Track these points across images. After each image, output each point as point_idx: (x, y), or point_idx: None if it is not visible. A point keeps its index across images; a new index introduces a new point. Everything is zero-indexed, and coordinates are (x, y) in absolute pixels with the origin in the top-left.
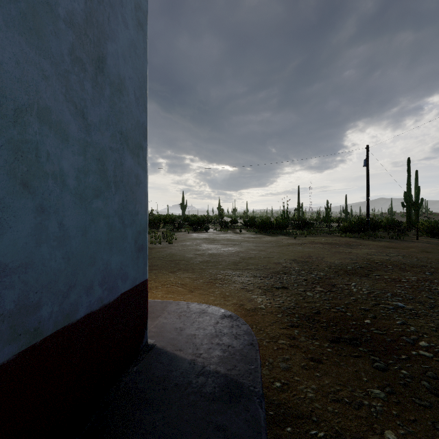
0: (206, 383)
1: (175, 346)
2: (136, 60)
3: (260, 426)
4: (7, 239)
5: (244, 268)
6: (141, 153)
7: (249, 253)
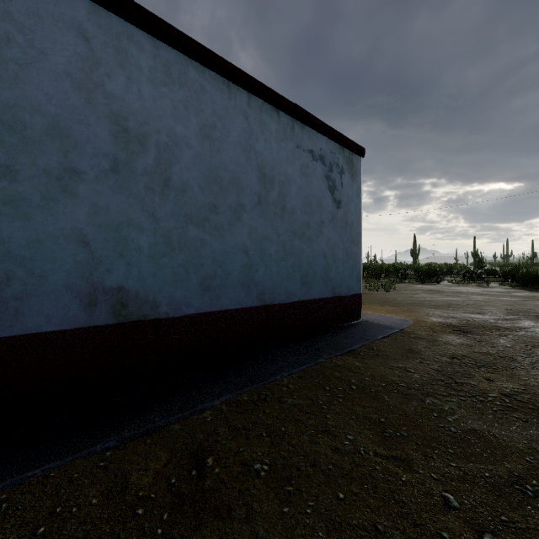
0: (381, 326)
1: (372, 321)
2: (357, 210)
3: (394, 331)
4: (332, 273)
5: (442, 308)
6: (359, 244)
7: (463, 302)
